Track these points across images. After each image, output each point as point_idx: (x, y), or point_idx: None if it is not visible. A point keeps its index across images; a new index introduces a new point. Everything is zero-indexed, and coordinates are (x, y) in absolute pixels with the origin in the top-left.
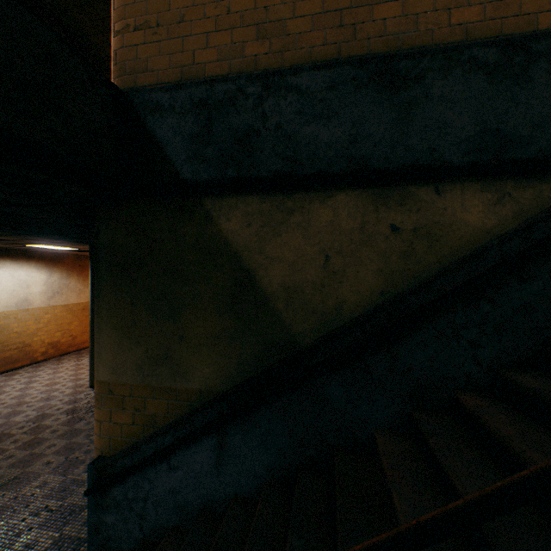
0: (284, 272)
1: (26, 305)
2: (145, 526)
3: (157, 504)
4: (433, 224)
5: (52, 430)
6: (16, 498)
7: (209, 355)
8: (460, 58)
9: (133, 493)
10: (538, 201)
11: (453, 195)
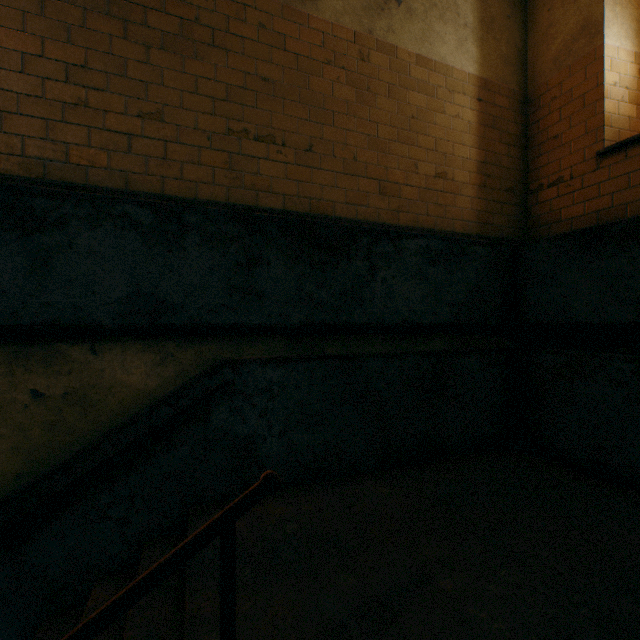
0: None
1: None
2: None
3: None
4: (90, 387)
5: None
6: None
7: None
8: (112, 211)
9: None
10: (199, 362)
11: (113, 355)
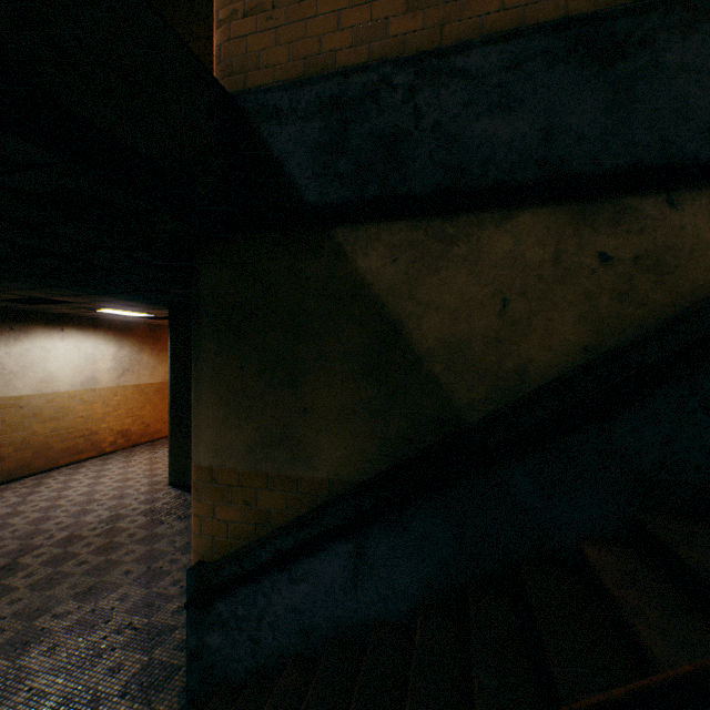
0: (443, 323)
1: (93, 384)
2: (260, 653)
3: (275, 626)
4: (664, 249)
5: (129, 534)
6: (94, 611)
7: (341, 433)
8: (709, 7)
9: (243, 610)
10: None
11: (695, 207)
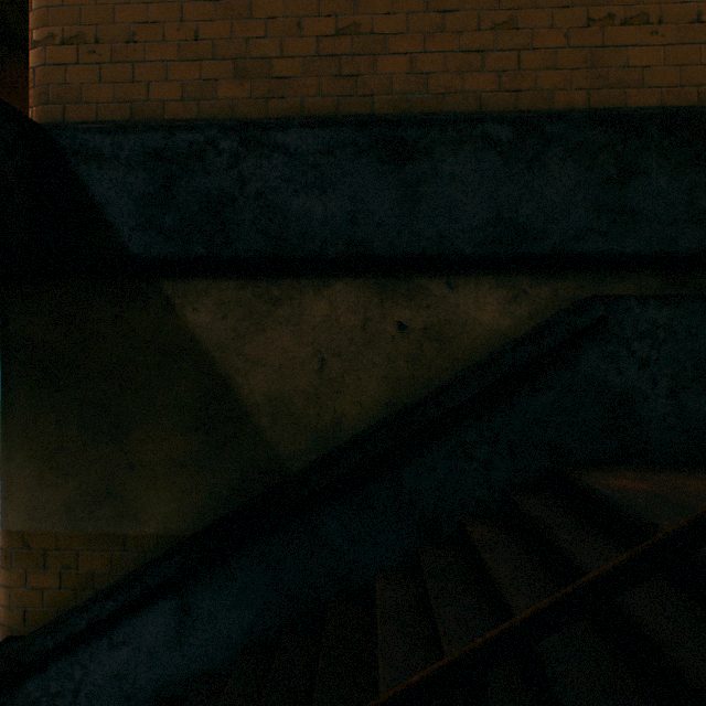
0: (269, 379)
1: None
2: None
3: (94, 696)
4: (445, 323)
5: None
6: None
7: (170, 488)
8: (472, 132)
9: (57, 685)
10: (554, 301)
11: (466, 290)
